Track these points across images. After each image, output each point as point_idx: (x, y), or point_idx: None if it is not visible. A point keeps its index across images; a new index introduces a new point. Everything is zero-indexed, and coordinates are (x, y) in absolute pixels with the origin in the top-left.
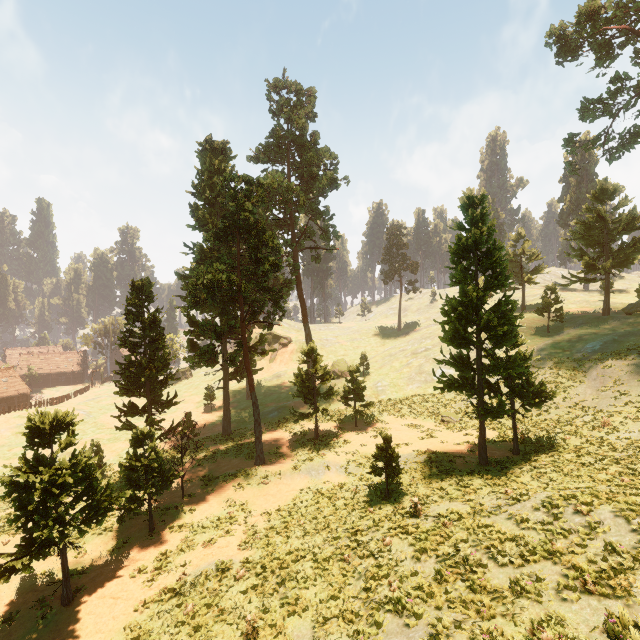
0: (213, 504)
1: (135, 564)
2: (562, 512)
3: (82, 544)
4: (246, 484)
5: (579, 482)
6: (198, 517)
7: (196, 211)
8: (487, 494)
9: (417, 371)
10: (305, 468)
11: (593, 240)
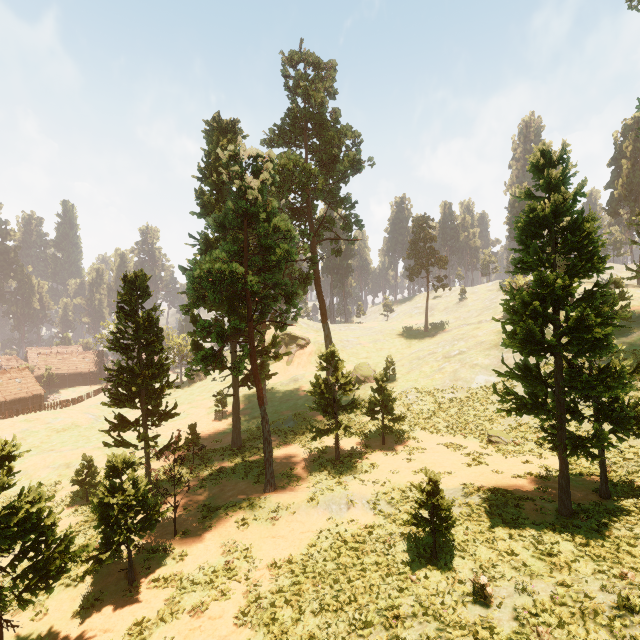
0: (210, 547)
1: (101, 638)
2: None
3: (44, 599)
4: (252, 519)
5: None
6: (189, 566)
7: (201, 196)
8: (591, 574)
9: (452, 378)
10: (324, 501)
11: None
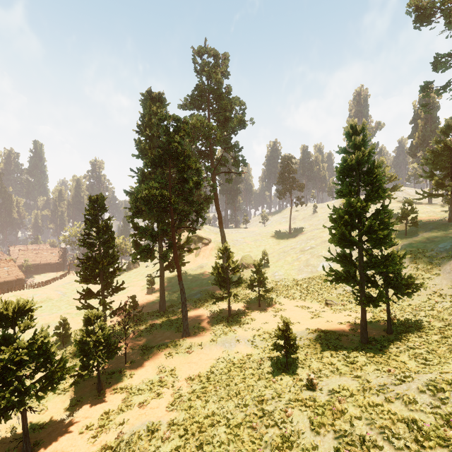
0: (148, 369)
1: (84, 421)
2: (448, 396)
3: (45, 402)
4: (175, 353)
5: None
6: (136, 380)
7: (139, 144)
8: (372, 371)
9: (305, 264)
10: (220, 341)
11: (441, 165)
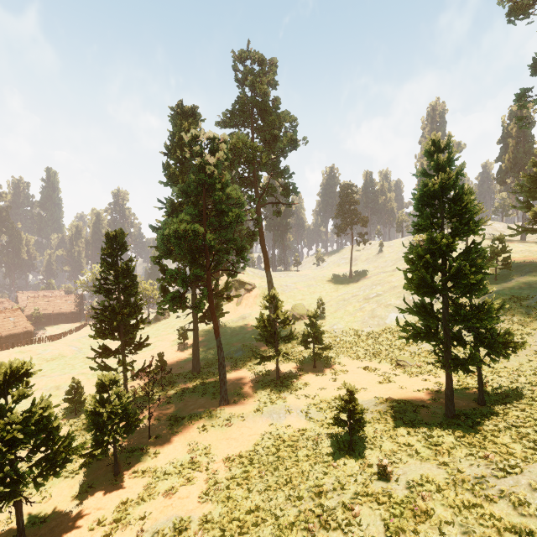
0: (177, 447)
1: (95, 514)
2: None
3: (48, 487)
4: (210, 426)
5: None
6: (162, 461)
7: (168, 169)
8: (464, 457)
9: (370, 315)
10: (267, 411)
11: None
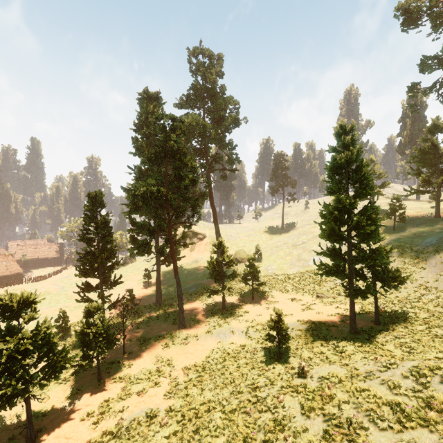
0: (146, 360)
1: (85, 409)
2: (429, 381)
3: (47, 391)
4: (171, 344)
5: (436, 352)
6: (134, 370)
7: (136, 142)
8: (360, 359)
9: (297, 258)
10: (215, 332)
11: (427, 162)
